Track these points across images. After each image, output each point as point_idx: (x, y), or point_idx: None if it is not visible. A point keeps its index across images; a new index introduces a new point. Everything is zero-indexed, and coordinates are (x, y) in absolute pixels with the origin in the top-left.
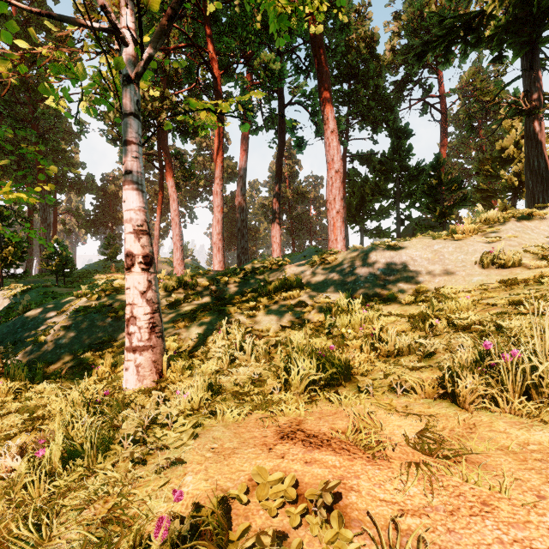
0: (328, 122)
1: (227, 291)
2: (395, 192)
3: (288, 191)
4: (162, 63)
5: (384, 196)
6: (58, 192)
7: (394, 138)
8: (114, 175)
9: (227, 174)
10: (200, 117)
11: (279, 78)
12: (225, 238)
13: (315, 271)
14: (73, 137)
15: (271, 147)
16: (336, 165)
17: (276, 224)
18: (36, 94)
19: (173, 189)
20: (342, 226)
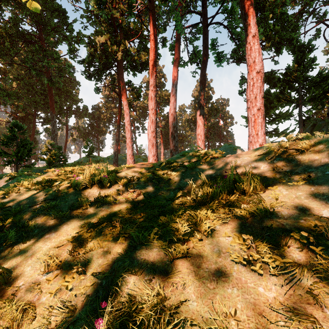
0: (249, 27)
1: (149, 190)
2: (296, 99)
3: (205, 109)
4: (120, 22)
5: (288, 101)
6: (68, 117)
7: (298, 52)
8: (98, 105)
9: (165, 100)
10: (144, 56)
11: (203, 0)
12: (163, 141)
13: (274, 164)
14: (76, 84)
15: (194, 76)
16: (258, 66)
17: (201, 124)
18: (46, 53)
19: (127, 106)
20: (263, 121)
